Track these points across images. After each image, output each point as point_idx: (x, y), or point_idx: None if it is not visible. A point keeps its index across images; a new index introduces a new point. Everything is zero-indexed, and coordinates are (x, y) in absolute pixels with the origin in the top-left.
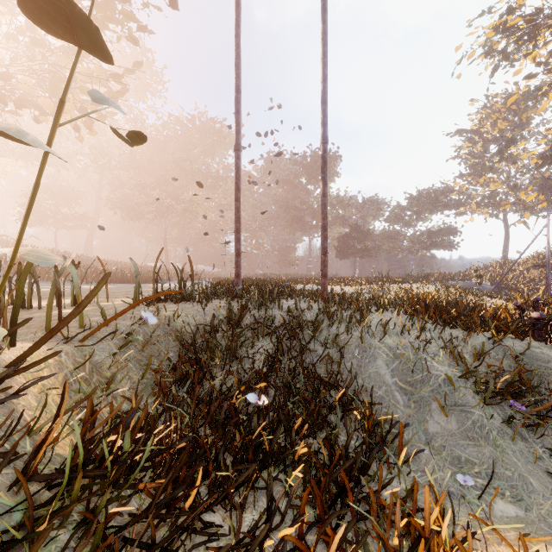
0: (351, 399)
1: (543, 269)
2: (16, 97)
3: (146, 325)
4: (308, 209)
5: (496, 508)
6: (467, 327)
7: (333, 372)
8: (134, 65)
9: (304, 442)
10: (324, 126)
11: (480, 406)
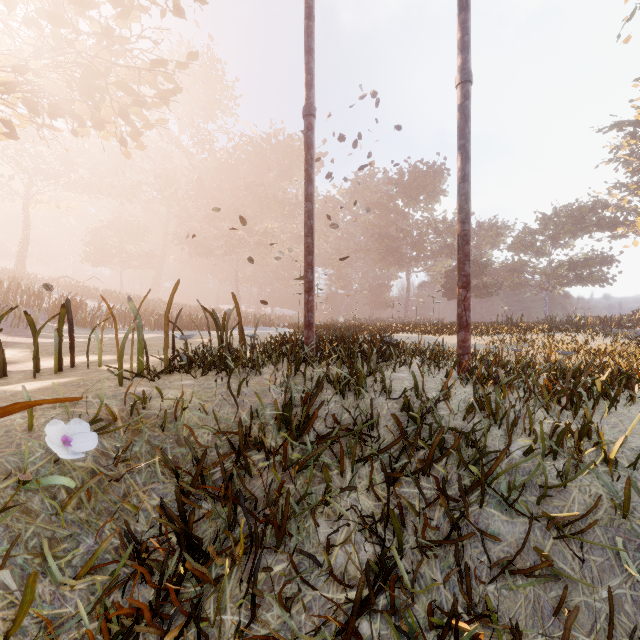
0: None
1: None
2: (48, 104)
3: (110, 433)
4: (406, 237)
5: None
6: None
7: None
8: (188, 58)
9: None
10: (465, 51)
11: None
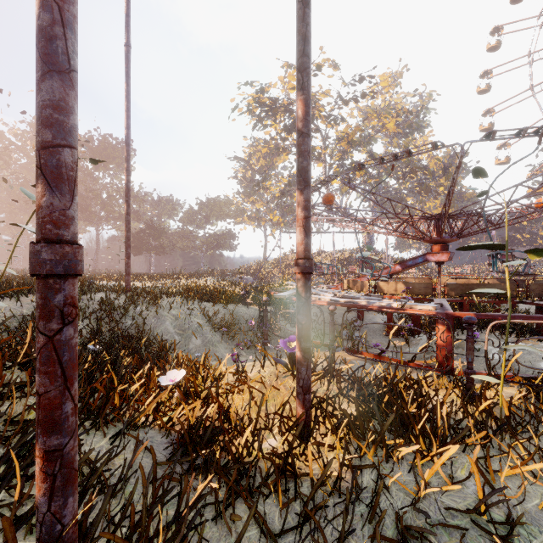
0: (151, 341)
1: (282, 267)
2: None
3: None
4: (96, 198)
5: (210, 364)
6: (215, 301)
7: (140, 330)
8: None
9: (128, 356)
10: (128, 162)
11: (213, 334)
